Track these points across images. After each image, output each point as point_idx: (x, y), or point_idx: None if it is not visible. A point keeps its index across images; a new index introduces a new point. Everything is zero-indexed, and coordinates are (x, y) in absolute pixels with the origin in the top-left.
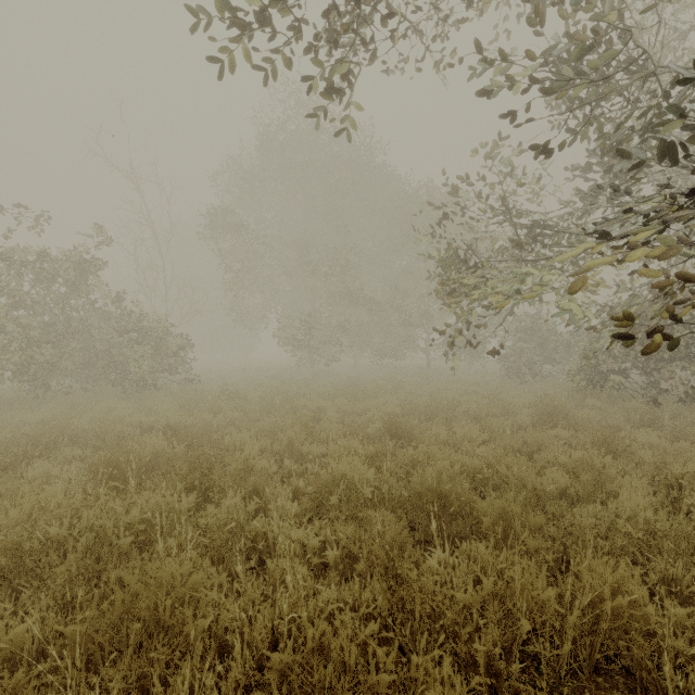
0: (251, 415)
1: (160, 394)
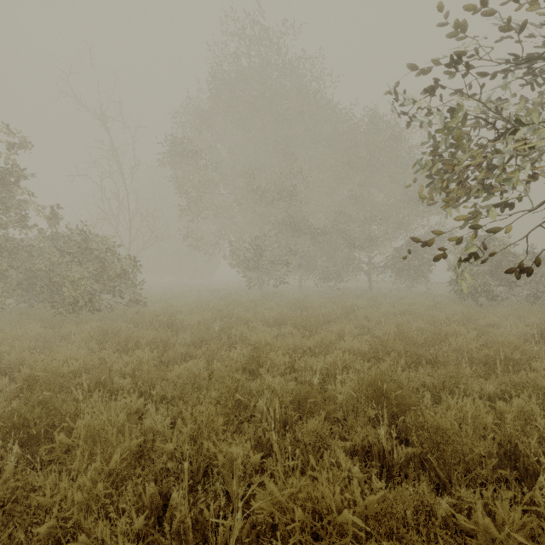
0: (172, 352)
1: (94, 318)
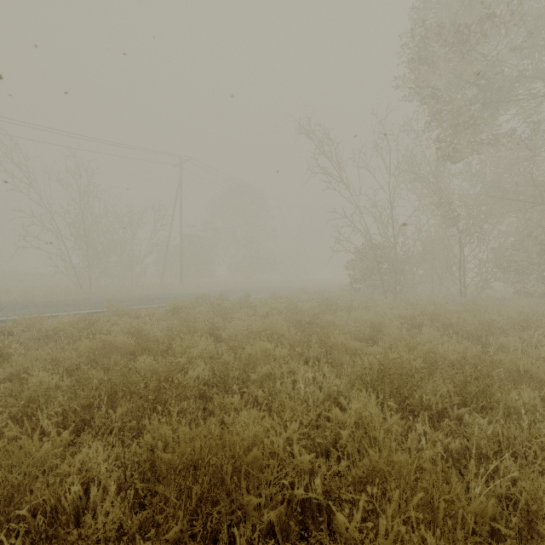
0: None
1: None
